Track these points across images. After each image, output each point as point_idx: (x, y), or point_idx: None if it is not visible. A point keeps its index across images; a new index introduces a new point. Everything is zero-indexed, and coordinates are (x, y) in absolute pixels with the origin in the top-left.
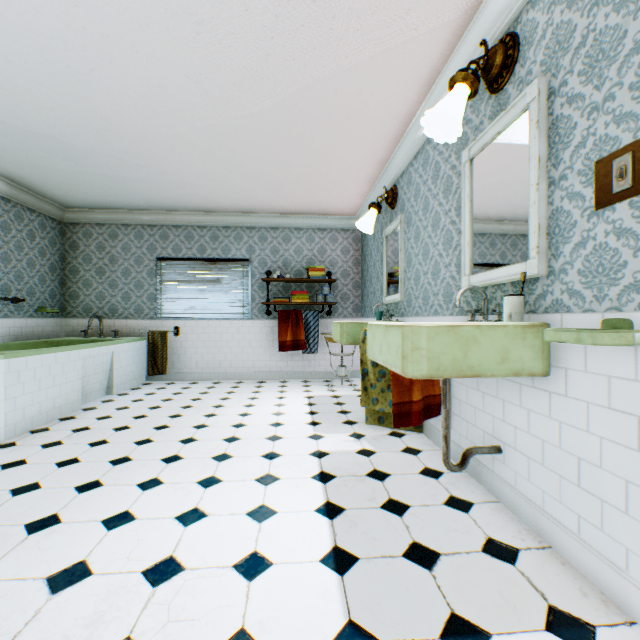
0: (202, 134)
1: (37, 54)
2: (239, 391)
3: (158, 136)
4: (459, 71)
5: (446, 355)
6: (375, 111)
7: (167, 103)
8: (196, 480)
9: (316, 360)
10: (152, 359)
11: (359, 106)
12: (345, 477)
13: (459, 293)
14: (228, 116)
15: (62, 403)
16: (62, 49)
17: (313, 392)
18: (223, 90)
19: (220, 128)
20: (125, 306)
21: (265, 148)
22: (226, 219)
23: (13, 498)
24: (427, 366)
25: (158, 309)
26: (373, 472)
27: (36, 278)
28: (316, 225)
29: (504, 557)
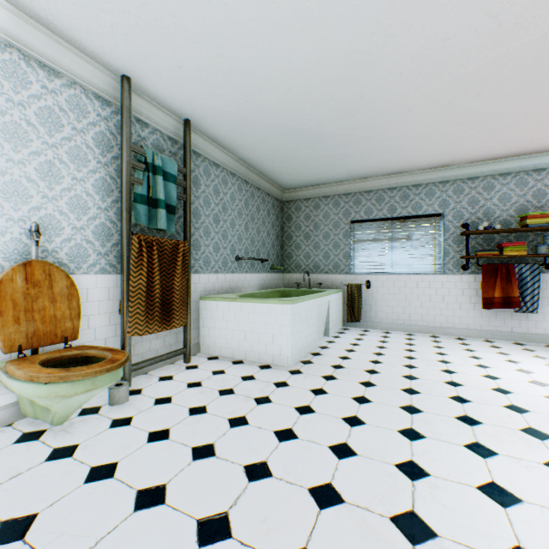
0: (453, 85)
1: (343, 49)
2: (446, 347)
3: (402, 102)
4: None
5: None
6: None
7: (437, 58)
8: (539, 461)
9: (529, 320)
10: (350, 308)
11: None
12: None
13: None
14: (504, 50)
15: (309, 341)
16: (368, 34)
17: None
18: (523, 14)
19: (481, 70)
20: (324, 263)
21: (524, 79)
22: (416, 177)
23: (352, 428)
24: None
25: (351, 265)
26: None
27: (270, 244)
28: (530, 166)
29: None
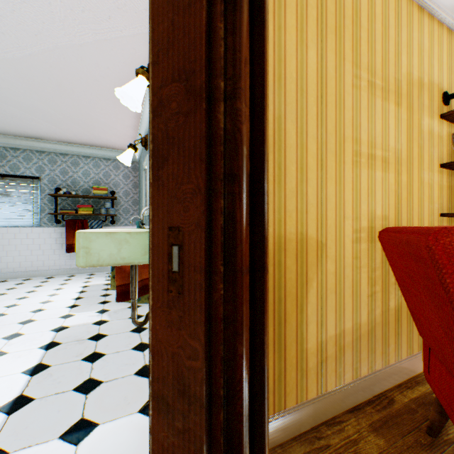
0: None
1: None
2: (21, 287)
3: None
4: (140, 67)
5: (105, 251)
6: (116, 80)
7: None
8: None
9: None
10: None
11: (102, 73)
12: (69, 343)
13: (143, 210)
14: None
15: None
16: None
17: (91, 282)
18: None
19: None
20: None
21: (31, 89)
22: (14, 141)
23: None
24: (90, 259)
25: None
26: (95, 336)
27: None
28: (102, 155)
29: (146, 374)
